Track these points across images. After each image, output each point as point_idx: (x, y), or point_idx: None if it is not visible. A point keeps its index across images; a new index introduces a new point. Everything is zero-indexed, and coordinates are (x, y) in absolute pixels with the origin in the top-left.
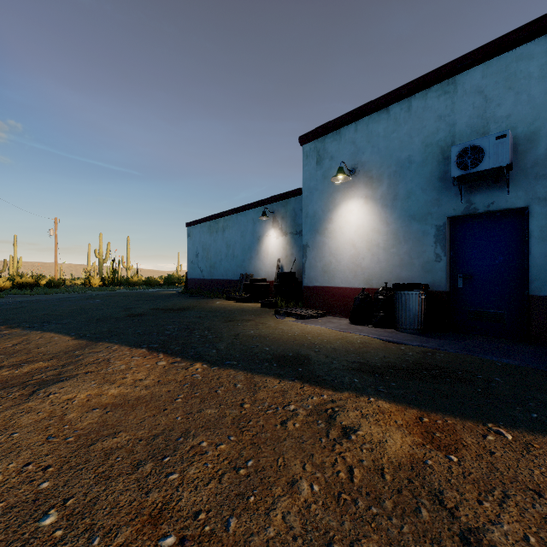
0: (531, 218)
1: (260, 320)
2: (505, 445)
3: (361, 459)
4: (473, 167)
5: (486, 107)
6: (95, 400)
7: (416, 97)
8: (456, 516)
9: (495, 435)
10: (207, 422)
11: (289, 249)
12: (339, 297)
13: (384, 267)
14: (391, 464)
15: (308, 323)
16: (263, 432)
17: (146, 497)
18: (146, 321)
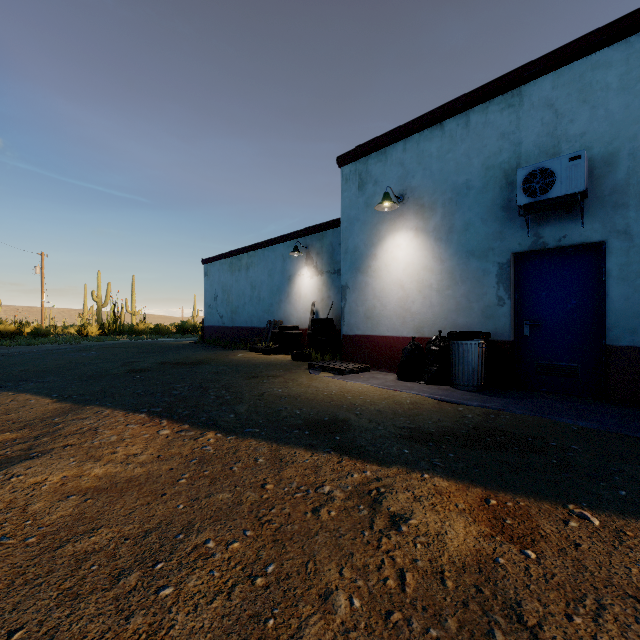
0: (609, 254)
1: (290, 376)
2: (592, 534)
3: (415, 559)
4: (543, 194)
5: (557, 123)
6: (72, 483)
7: (475, 111)
8: (541, 639)
9: (578, 520)
10: (217, 511)
11: (325, 290)
12: (385, 347)
13: (437, 312)
14: (453, 565)
15: (347, 379)
16: (289, 523)
17: (126, 624)
18: (150, 379)
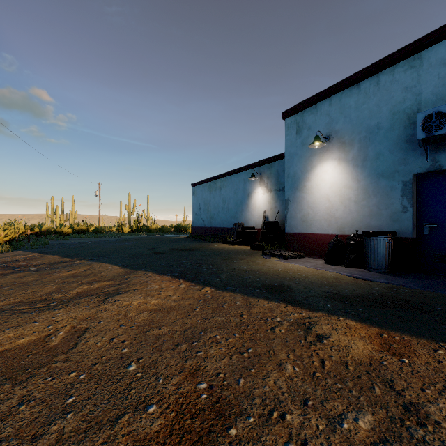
0: None
1: (250, 259)
2: None
3: (331, 355)
4: (438, 130)
5: None
6: (143, 306)
7: (384, 73)
8: (402, 395)
9: (445, 350)
10: (218, 324)
11: (273, 203)
12: (316, 241)
13: (355, 217)
14: (354, 361)
15: (289, 262)
16: (258, 333)
17: (185, 362)
18: (167, 257)
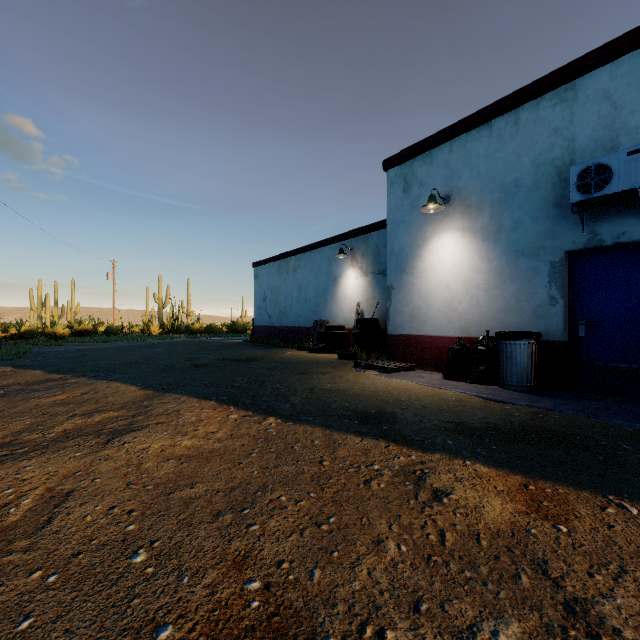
0: None
1: (337, 373)
2: (628, 519)
3: (454, 523)
4: (598, 191)
5: (615, 116)
6: (169, 451)
7: (525, 108)
8: (561, 586)
9: (616, 508)
10: (284, 478)
11: (370, 291)
12: (430, 347)
13: (485, 312)
14: (489, 530)
15: (393, 377)
16: (345, 490)
17: (229, 544)
18: (212, 372)
